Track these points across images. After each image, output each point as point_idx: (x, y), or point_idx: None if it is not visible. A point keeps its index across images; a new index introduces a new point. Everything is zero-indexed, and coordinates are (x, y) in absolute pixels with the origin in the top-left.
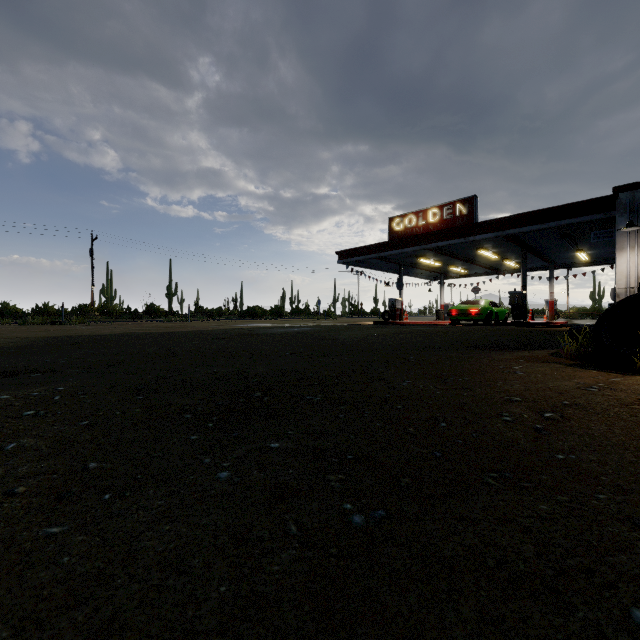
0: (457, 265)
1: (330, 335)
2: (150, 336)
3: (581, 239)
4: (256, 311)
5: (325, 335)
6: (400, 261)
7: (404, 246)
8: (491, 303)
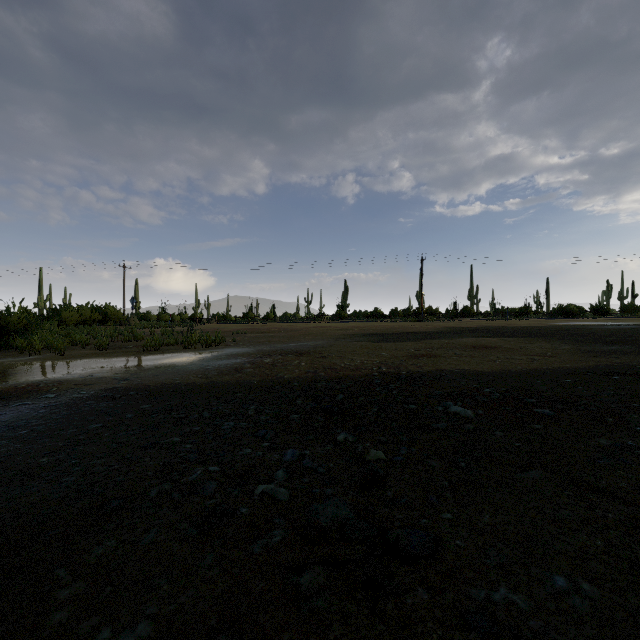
0: None
1: None
2: (506, 328)
3: None
4: (570, 310)
5: None
6: None
7: None
8: None
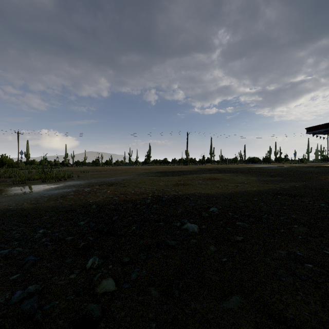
0: None
1: (297, 169)
2: (226, 168)
3: None
4: (254, 159)
5: (295, 169)
6: None
7: None
8: None
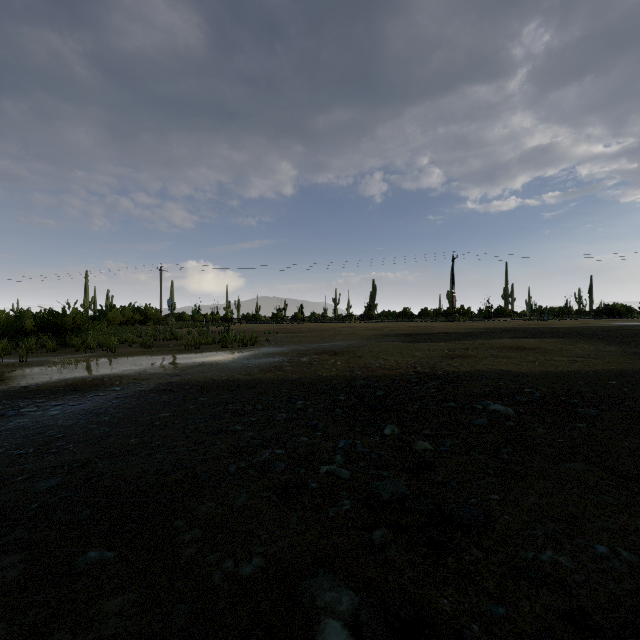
0: None
1: None
2: (544, 329)
3: None
4: (617, 309)
5: None
6: None
7: None
8: None
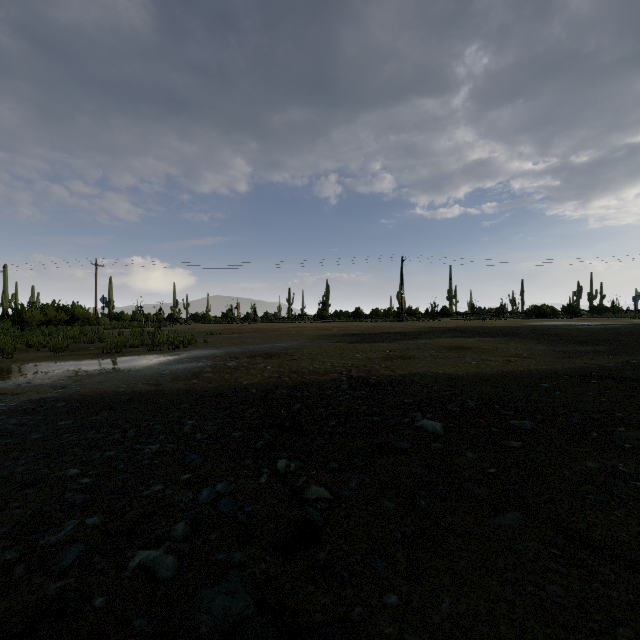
0: None
1: (639, 330)
2: (483, 328)
3: None
4: (544, 310)
5: (633, 330)
6: None
7: None
8: None
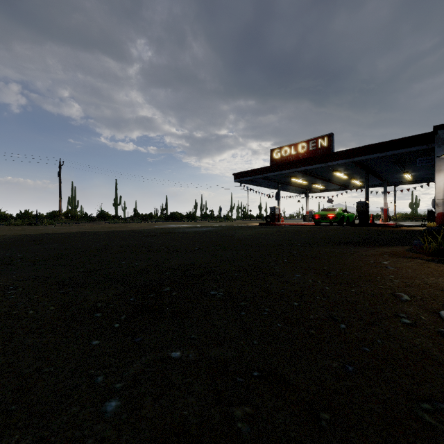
0: (318, 183)
1: (229, 233)
2: (96, 234)
3: (408, 164)
4: (176, 216)
5: (225, 233)
6: (278, 180)
7: (281, 169)
8: (343, 210)
